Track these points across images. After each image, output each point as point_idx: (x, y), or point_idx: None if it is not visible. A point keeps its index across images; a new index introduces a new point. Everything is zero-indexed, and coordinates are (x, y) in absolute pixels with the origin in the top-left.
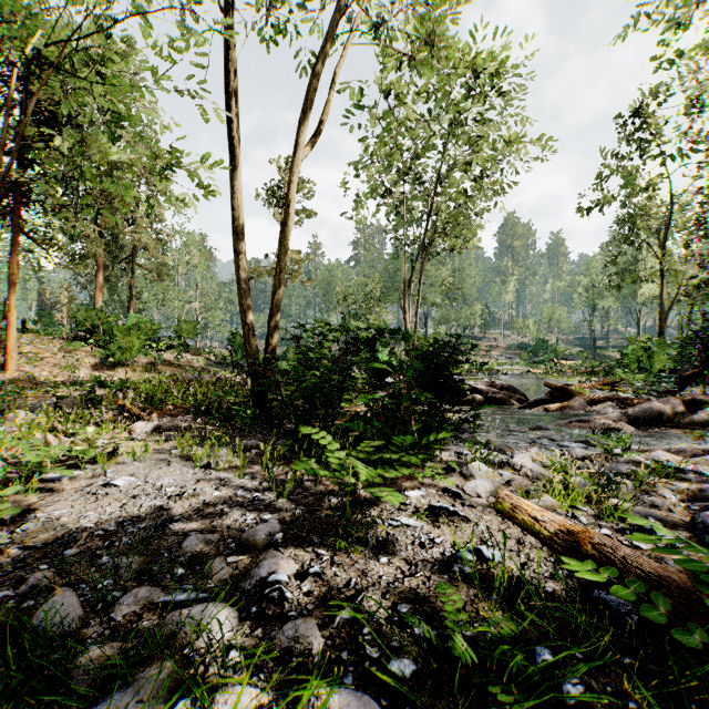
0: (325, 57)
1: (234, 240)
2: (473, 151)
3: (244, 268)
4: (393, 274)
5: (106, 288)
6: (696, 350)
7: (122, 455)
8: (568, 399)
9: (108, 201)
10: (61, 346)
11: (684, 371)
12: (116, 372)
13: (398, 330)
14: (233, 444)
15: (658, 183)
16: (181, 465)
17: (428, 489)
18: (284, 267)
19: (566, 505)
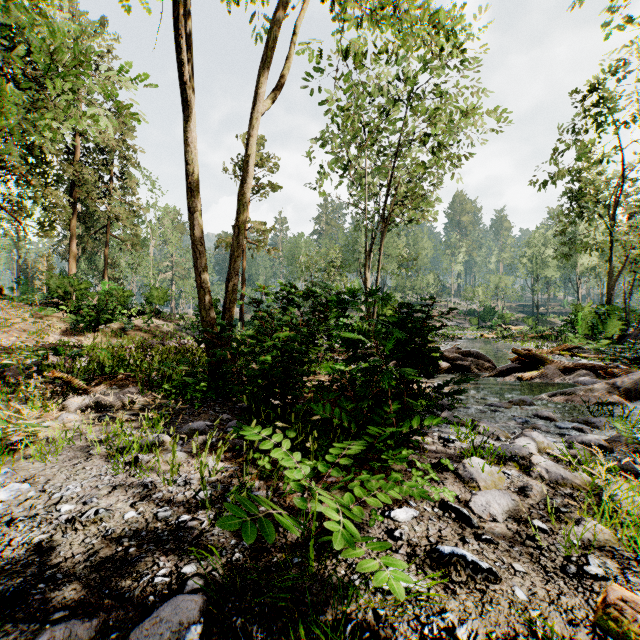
0: (286, 4)
1: (188, 198)
2: (432, 123)
3: (199, 228)
4: (353, 245)
5: (85, 258)
6: (635, 316)
7: (36, 444)
8: (537, 366)
9: (80, 172)
10: (33, 312)
11: (633, 336)
12: (86, 338)
13: (374, 291)
14: (177, 426)
15: (608, 156)
16: (102, 460)
17: (419, 503)
18: (242, 227)
19: (632, 544)
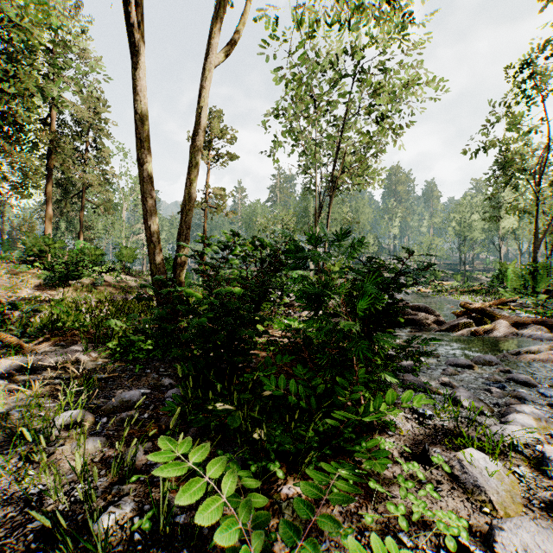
0: None
1: (137, 149)
2: (377, 94)
3: (149, 180)
4: (303, 210)
5: (64, 221)
6: None
7: None
8: (485, 320)
9: (55, 141)
10: (10, 268)
11: None
12: (57, 292)
13: (339, 236)
14: (109, 394)
15: (535, 127)
16: None
17: (415, 537)
18: (194, 180)
19: None
